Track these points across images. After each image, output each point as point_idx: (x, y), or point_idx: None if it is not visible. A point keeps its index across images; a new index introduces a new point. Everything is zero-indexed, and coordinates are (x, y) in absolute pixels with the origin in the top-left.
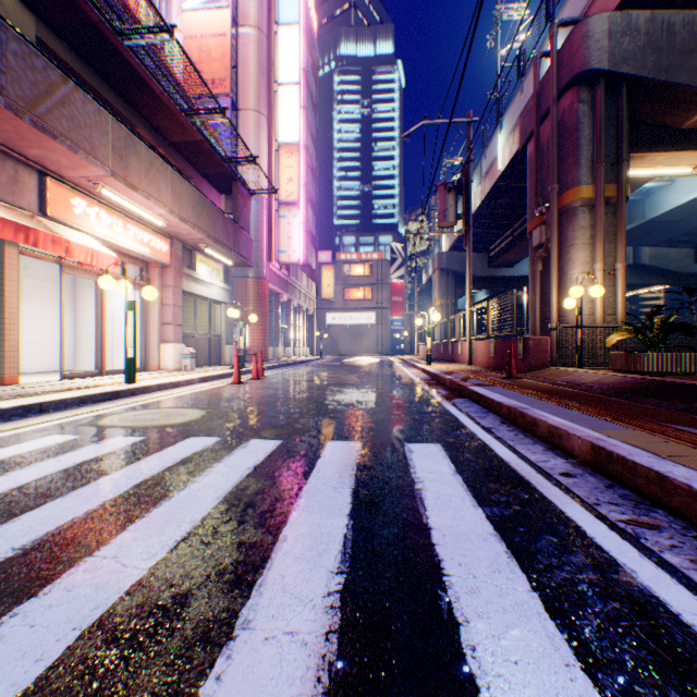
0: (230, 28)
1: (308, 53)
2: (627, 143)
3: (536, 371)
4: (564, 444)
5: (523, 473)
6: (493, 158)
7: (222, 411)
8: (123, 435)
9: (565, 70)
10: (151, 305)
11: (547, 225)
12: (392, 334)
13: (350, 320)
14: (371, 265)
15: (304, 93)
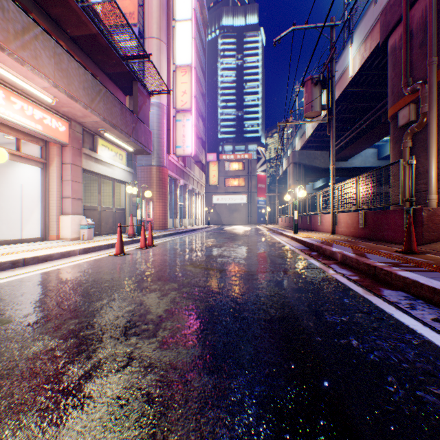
0: None
1: (200, 14)
2: None
3: (433, 245)
4: None
5: None
6: (343, 69)
7: (8, 331)
8: None
9: None
10: (51, 180)
11: (423, 100)
12: (258, 210)
13: (229, 200)
14: (244, 162)
15: (196, 37)
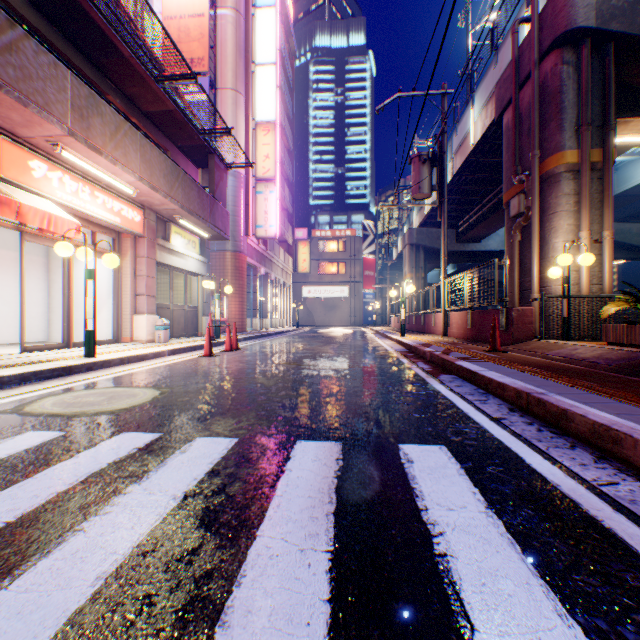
0: (208, 9)
1: (285, 41)
2: (614, 105)
3: (520, 344)
4: (627, 454)
5: (594, 511)
6: (465, 133)
7: (179, 391)
8: (39, 428)
9: (548, 31)
10: (124, 276)
11: (527, 193)
12: (364, 307)
13: (324, 293)
14: (345, 241)
15: (281, 76)
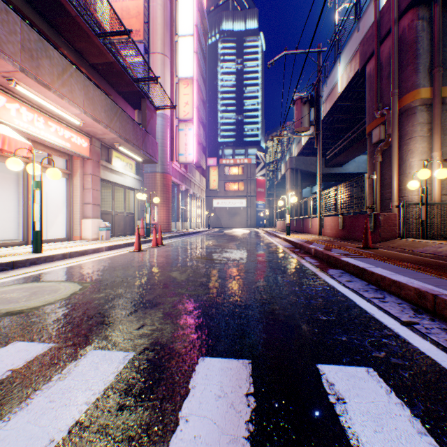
0: None
1: (200, 23)
2: None
3: (387, 242)
4: None
5: None
6: (333, 84)
7: (99, 286)
8: None
9: None
10: (75, 189)
11: (388, 124)
12: (257, 214)
13: (229, 204)
14: (243, 167)
15: (197, 47)
